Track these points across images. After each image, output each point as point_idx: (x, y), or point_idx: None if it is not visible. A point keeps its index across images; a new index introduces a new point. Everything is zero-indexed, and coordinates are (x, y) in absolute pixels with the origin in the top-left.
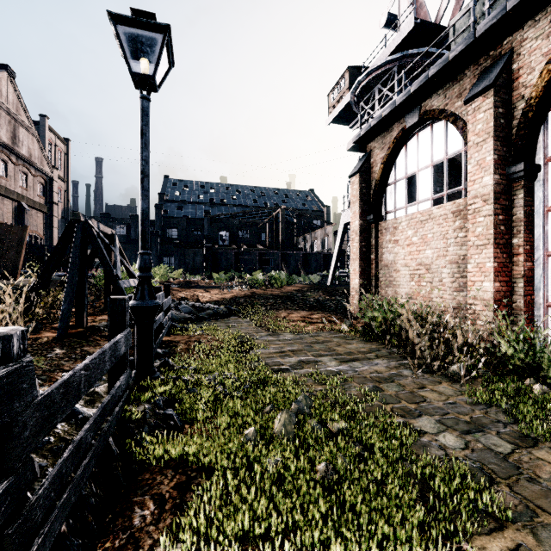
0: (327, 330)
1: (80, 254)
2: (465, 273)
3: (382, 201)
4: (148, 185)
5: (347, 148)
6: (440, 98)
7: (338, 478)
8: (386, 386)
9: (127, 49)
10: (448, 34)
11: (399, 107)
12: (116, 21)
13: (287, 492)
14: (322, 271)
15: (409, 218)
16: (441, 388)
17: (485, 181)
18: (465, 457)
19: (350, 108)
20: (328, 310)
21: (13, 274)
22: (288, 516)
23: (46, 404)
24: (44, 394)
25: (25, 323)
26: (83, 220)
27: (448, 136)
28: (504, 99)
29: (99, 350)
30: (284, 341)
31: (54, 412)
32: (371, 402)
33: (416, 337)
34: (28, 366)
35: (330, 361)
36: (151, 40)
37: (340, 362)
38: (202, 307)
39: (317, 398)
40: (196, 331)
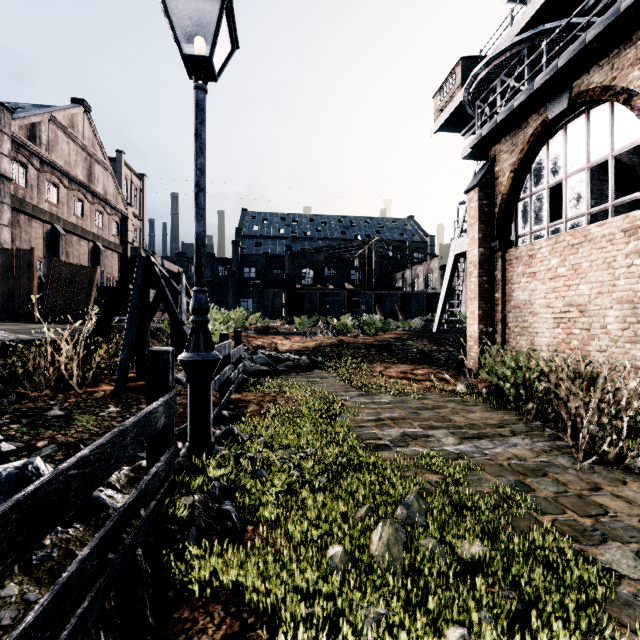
0: (437, 391)
1: (141, 295)
2: None
3: (512, 221)
4: (204, 202)
5: (462, 156)
6: (603, 71)
7: None
8: (536, 483)
9: (180, 30)
10: None
11: (538, 91)
12: None
13: None
14: (425, 315)
15: (552, 242)
16: (628, 492)
17: None
18: None
19: (463, 111)
20: (436, 364)
21: (83, 318)
22: None
23: None
24: None
25: (84, 373)
26: (144, 256)
27: (616, 123)
28: None
29: (114, 430)
30: (381, 404)
31: None
32: (518, 510)
33: (578, 409)
34: None
35: (445, 436)
36: (208, 12)
37: (460, 439)
38: (280, 358)
39: (434, 498)
40: (272, 387)
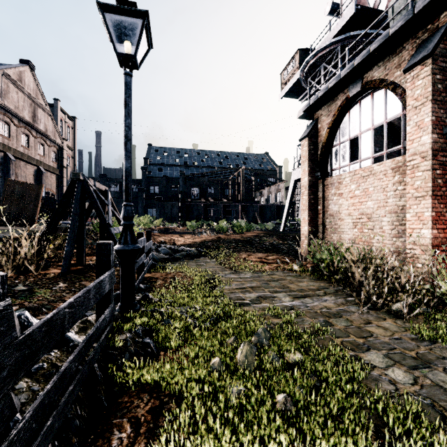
0: (281, 269)
1: (80, 206)
2: (403, 221)
3: (328, 160)
4: (130, 147)
5: (297, 116)
6: (380, 69)
7: (296, 409)
8: (335, 321)
9: (114, 34)
10: (385, 17)
11: (343, 79)
12: (104, 9)
13: (250, 421)
14: (275, 220)
15: (352, 174)
16: (386, 324)
17: (424, 140)
18: (415, 393)
19: (300, 84)
20: (281, 252)
21: (32, 222)
22: (251, 446)
23: (27, 343)
24: (25, 334)
25: (38, 261)
26: (82, 179)
27: (388, 102)
28: (441, 66)
29: (84, 289)
30: (245, 278)
31: (36, 350)
32: (323, 336)
33: (361, 277)
34: (6, 309)
35: (284, 297)
36: (133, 26)
37: (293, 298)
38: (177, 249)
39: (274, 331)
40: (172, 269)
